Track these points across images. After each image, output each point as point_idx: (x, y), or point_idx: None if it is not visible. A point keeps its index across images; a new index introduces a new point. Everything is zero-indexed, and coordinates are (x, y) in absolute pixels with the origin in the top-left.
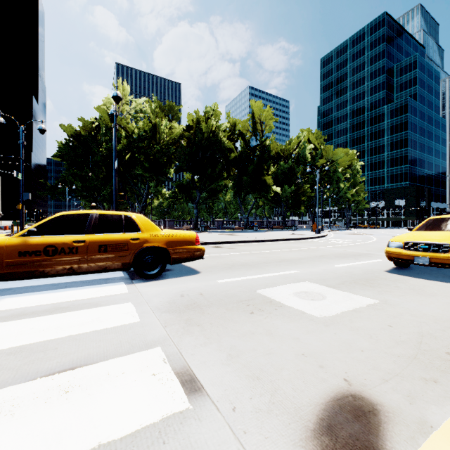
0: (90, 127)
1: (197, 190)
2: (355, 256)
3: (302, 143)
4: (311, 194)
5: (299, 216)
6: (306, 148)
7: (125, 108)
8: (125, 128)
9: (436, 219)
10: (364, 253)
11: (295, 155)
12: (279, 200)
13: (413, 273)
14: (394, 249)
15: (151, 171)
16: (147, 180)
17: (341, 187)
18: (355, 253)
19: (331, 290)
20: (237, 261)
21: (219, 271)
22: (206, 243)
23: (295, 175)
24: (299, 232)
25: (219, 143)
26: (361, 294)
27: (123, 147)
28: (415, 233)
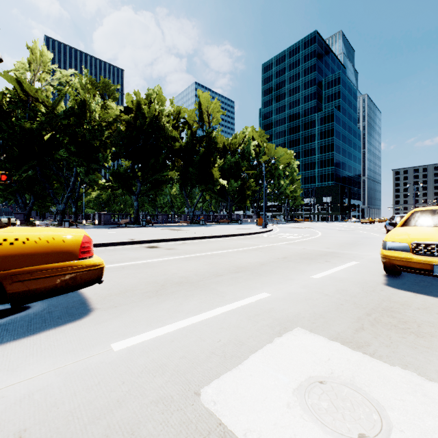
0: (0, 99)
1: (138, 180)
2: (322, 256)
3: (247, 139)
4: (255, 189)
5: (244, 211)
6: (251, 143)
7: (45, 77)
8: (44, 100)
9: (425, 212)
10: (328, 252)
11: (241, 150)
12: (225, 194)
13: (425, 288)
14: (398, 253)
15: (80, 156)
16: (74, 166)
17: (281, 183)
18: (318, 252)
19: (366, 364)
20: (173, 273)
21: (134, 303)
22: (139, 242)
23: (241, 170)
24: (246, 226)
25: (162, 131)
26: (434, 372)
27: (39, 122)
28: (412, 230)
